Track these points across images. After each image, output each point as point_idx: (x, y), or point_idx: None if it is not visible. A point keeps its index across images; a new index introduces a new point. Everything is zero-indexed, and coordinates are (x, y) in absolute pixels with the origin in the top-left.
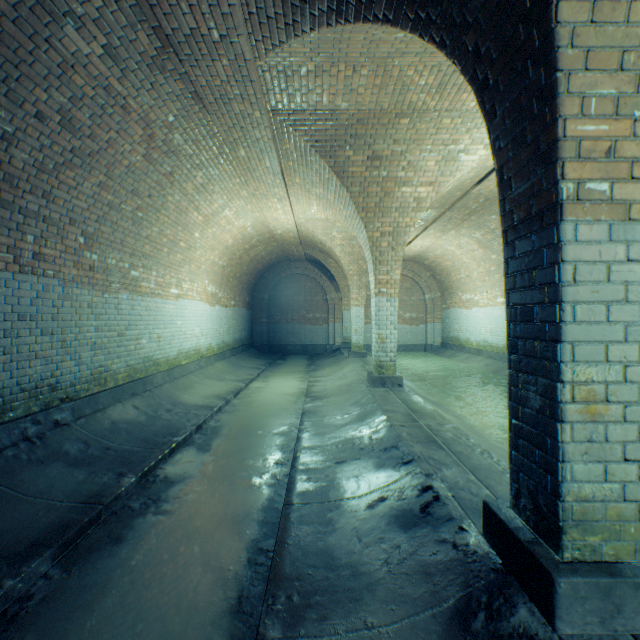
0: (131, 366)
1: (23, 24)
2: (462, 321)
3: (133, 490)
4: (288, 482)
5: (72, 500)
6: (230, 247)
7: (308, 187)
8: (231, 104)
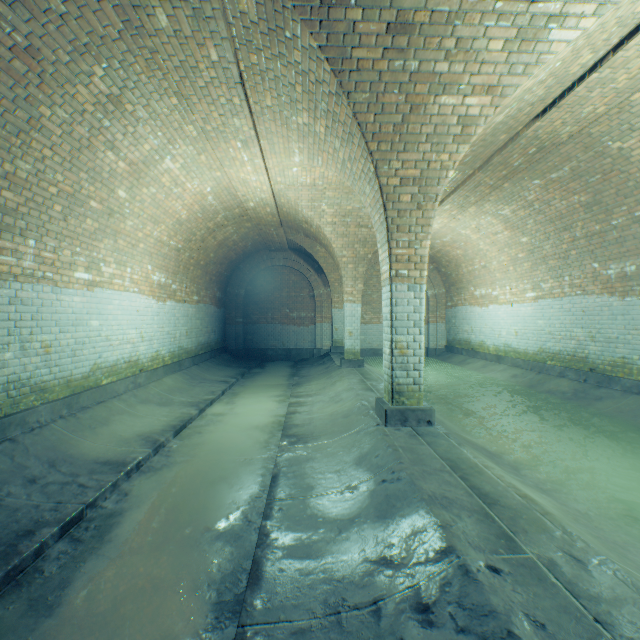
0: None
1: None
2: (474, 321)
3: None
4: None
5: None
6: (185, 222)
7: (285, 114)
8: None
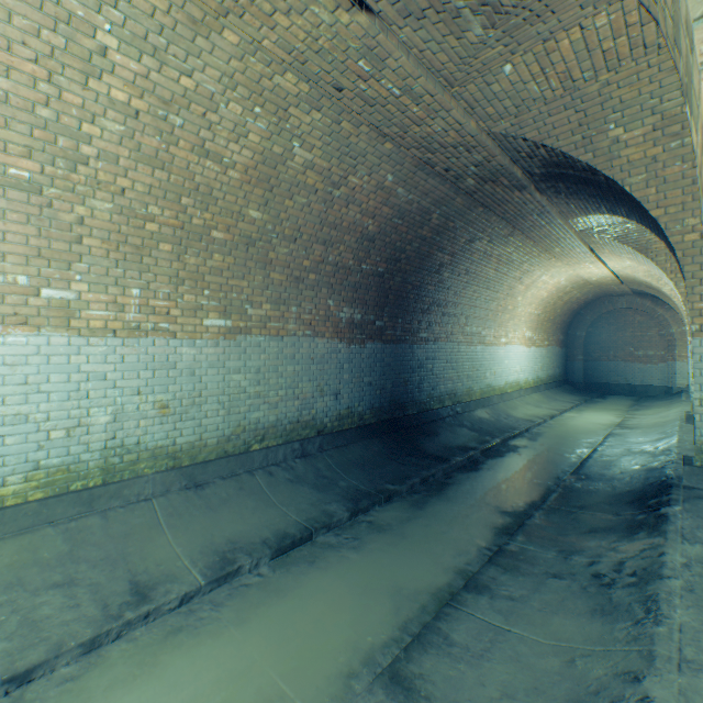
0: (481, 389)
1: (462, 250)
2: None
3: (499, 445)
4: (586, 456)
5: (477, 440)
6: (544, 299)
7: (617, 254)
8: (549, 237)
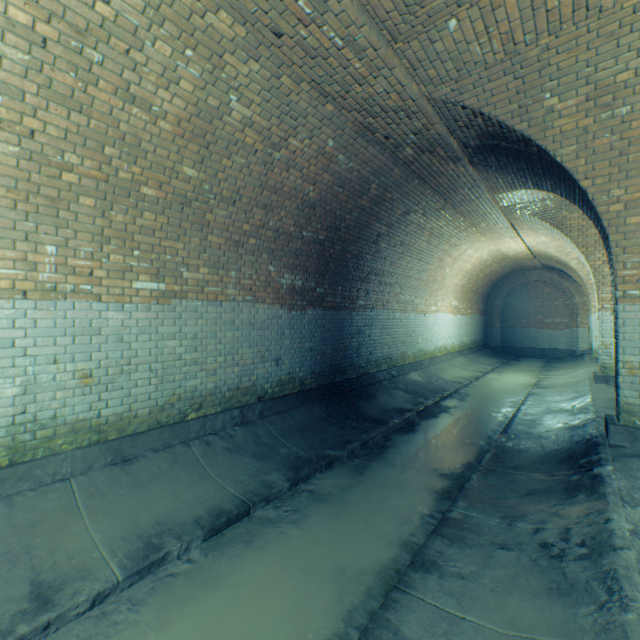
0: (414, 353)
1: (398, 221)
2: None
3: (432, 406)
4: (512, 415)
5: (412, 402)
6: (468, 271)
7: (534, 230)
8: (477, 212)
